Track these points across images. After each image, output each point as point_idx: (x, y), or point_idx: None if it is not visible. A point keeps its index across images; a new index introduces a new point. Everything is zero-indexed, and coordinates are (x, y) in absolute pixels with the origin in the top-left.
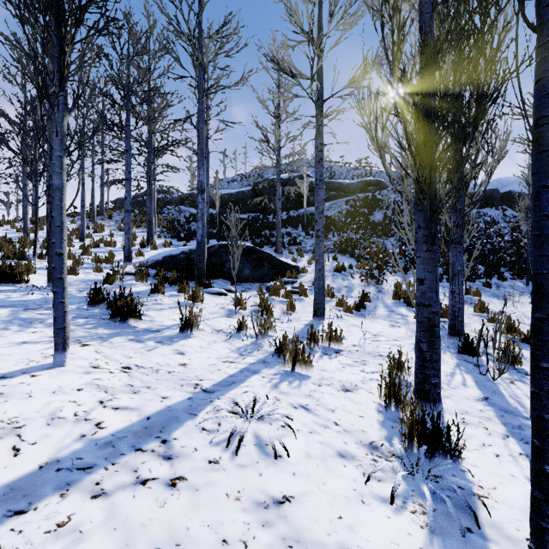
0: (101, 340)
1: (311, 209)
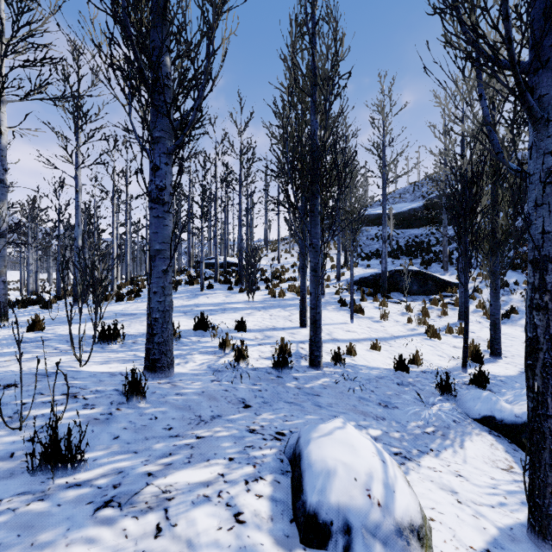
0: (355, 319)
1: None
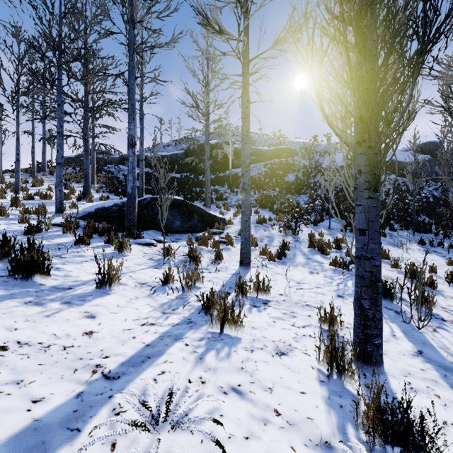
0: None
1: (236, 171)
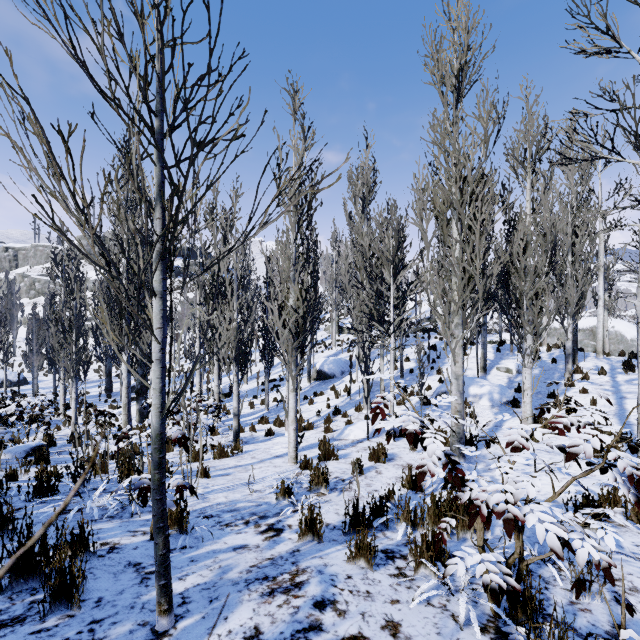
0: None
1: None
